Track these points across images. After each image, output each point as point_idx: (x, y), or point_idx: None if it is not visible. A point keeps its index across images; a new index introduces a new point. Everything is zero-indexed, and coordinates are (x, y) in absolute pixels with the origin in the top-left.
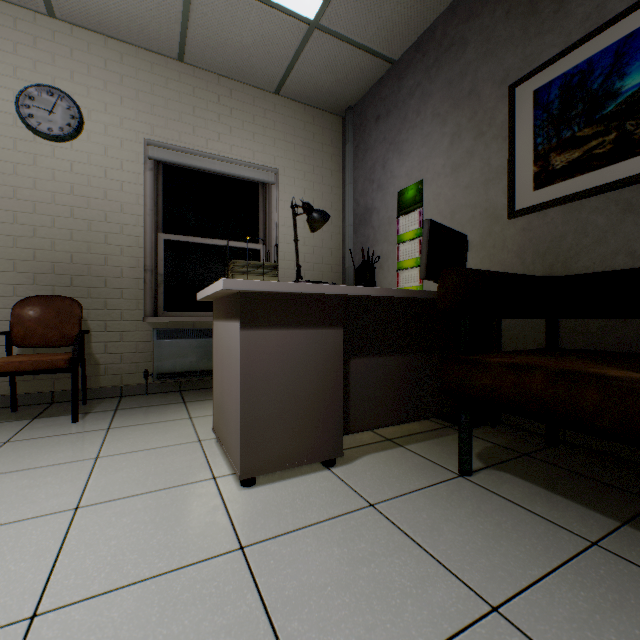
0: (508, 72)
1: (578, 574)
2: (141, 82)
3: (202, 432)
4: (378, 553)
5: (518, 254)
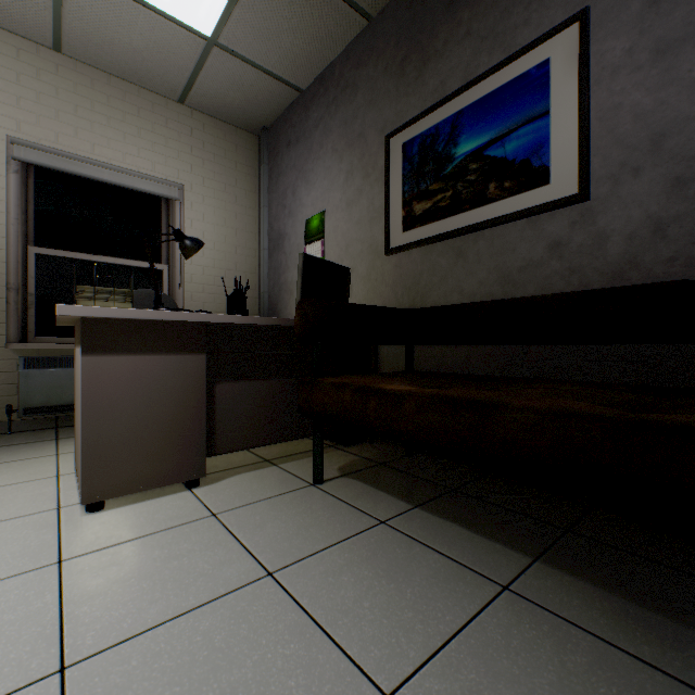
0: (386, 123)
1: (354, 543)
2: (3, 68)
3: (65, 467)
4: (196, 550)
5: (393, 288)
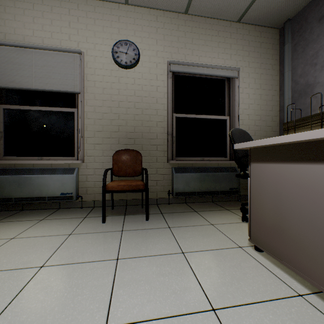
0: None
1: None
2: (165, 30)
3: (233, 238)
4: None
5: None
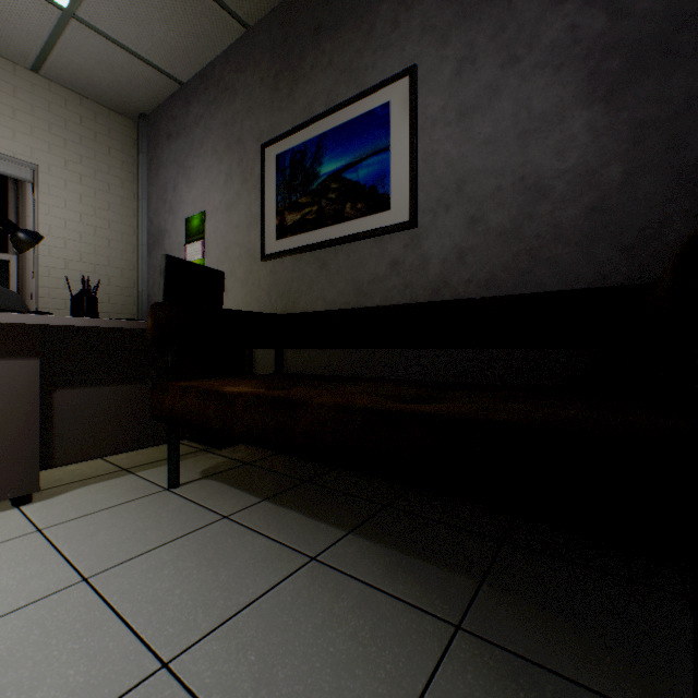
0: (263, 132)
1: (188, 540)
2: None
3: None
4: (4, 568)
5: (268, 293)
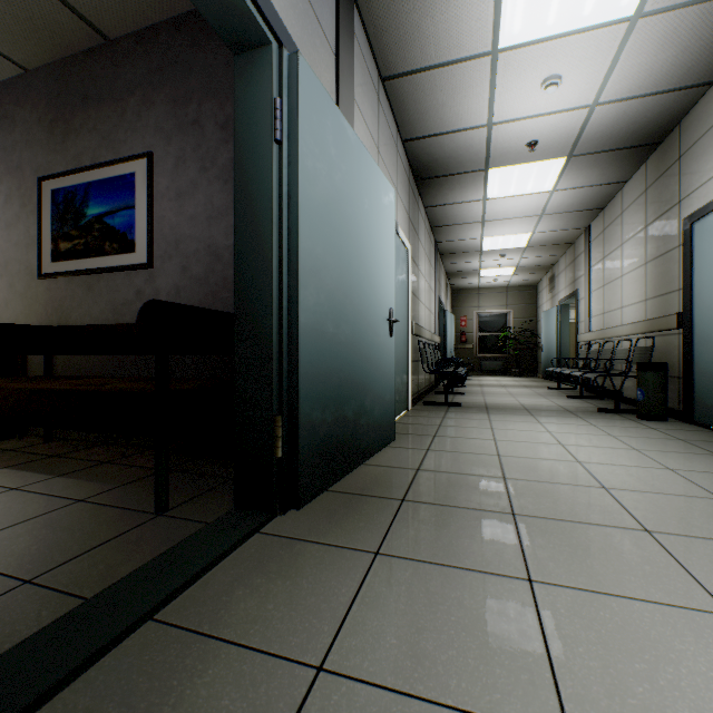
0: (41, 167)
1: None
2: None
3: None
4: None
5: (46, 307)
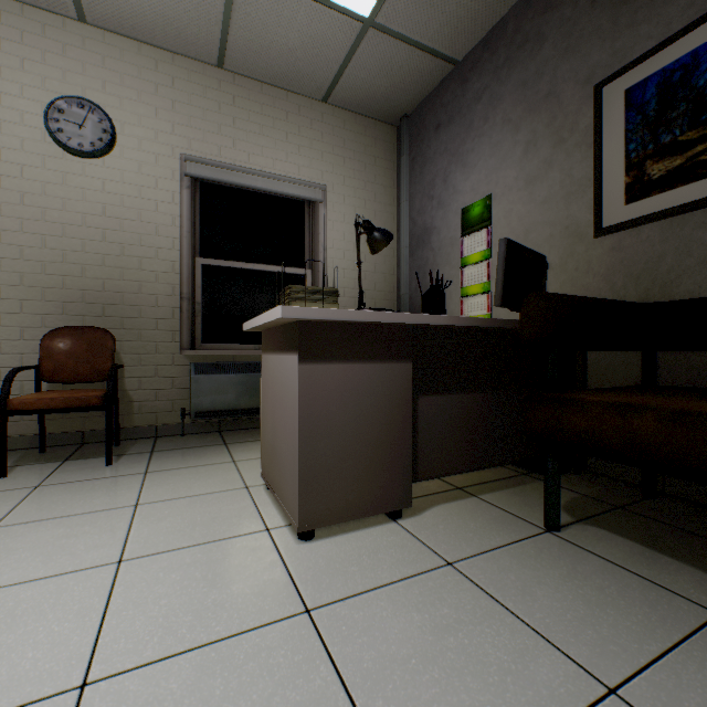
0: (594, 70)
1: (706, 651)
2: (177, 91)
3: (248, 477)
4: (465, 620)
5: (606, 277)
